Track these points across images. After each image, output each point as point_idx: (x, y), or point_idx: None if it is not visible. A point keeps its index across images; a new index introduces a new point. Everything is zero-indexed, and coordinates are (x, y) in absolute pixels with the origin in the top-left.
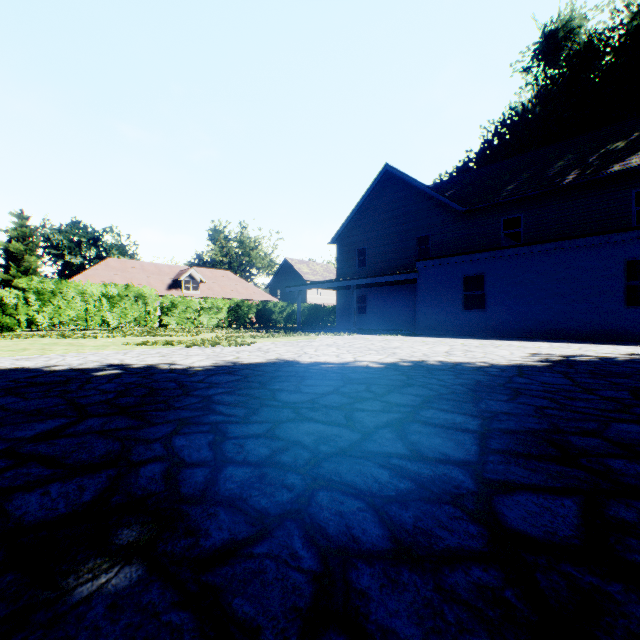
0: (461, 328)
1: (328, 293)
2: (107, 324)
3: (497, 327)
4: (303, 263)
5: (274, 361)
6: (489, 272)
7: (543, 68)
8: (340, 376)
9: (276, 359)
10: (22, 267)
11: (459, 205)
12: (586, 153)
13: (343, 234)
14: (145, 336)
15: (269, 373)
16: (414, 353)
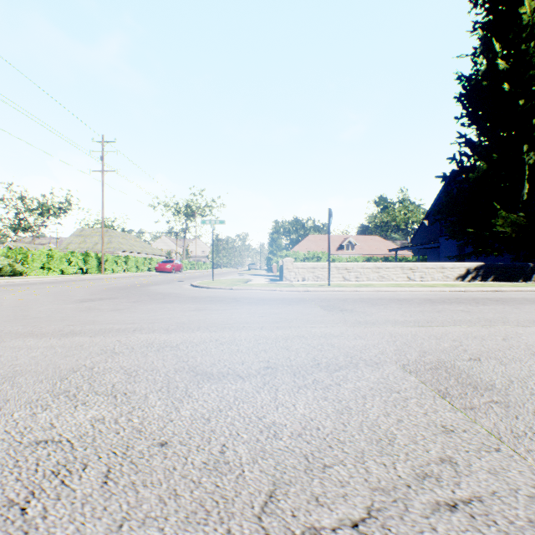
0: None
1: None
2: None
3: None
4: None
5: None
6: None
7: None
8: None
9: None
10: (276, 244)
11: None
12: None
13: (431, 213)
14: None
15: None
16: None
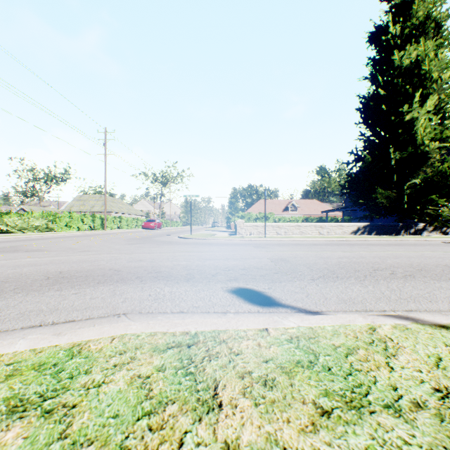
0: None
1: None
2: None
3: None
4: None
5: None
6: None
7: None
8: None
9: None
10: (234, 207)
11: None
12: None
13: None
14: None
15: None
16: None
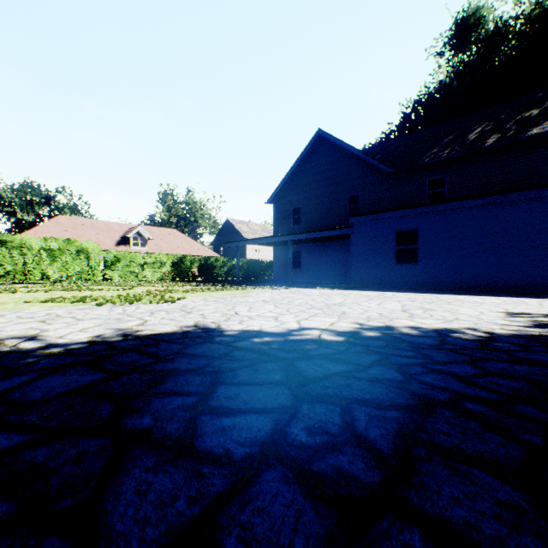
0: (394, 281)
1: (265, 250)
2: (47, 278)
3: (429, 280)
4: (243, 223)
5: (188, 330)
6: (421, 227)
7: (455, 52)
8: (283, 370)
9: (193, 325)
10: None
11: (387, 167)
12: (503, 120)
13: (279, 194)
14: (73, 290)
15: (162, 362)
16: (368, 313)
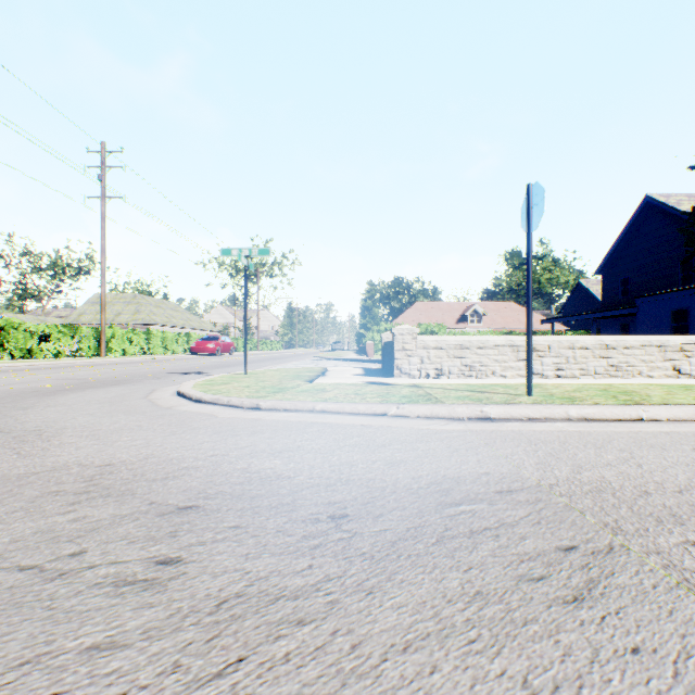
0: None
1: None
2: None
3: None
4: None
5: None
6: (691, 307)
7: None
8: None
9: None
10: (371, 315)
11: None
12: None
13: (606, 265)
14: None
15: None
16: None
